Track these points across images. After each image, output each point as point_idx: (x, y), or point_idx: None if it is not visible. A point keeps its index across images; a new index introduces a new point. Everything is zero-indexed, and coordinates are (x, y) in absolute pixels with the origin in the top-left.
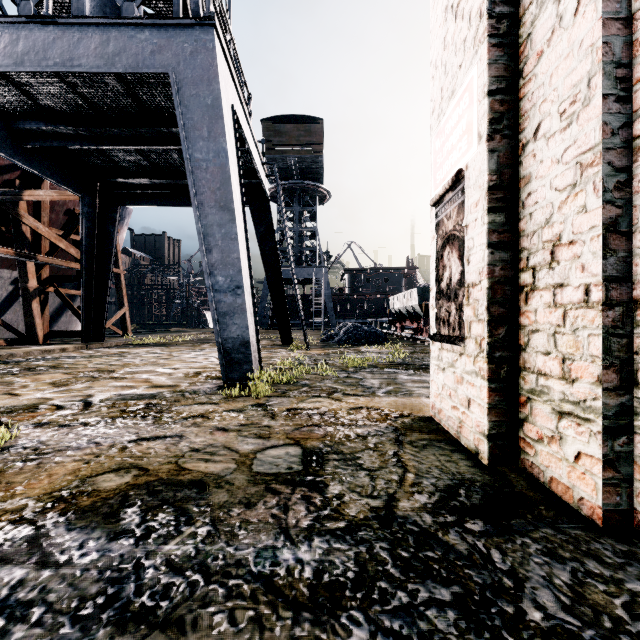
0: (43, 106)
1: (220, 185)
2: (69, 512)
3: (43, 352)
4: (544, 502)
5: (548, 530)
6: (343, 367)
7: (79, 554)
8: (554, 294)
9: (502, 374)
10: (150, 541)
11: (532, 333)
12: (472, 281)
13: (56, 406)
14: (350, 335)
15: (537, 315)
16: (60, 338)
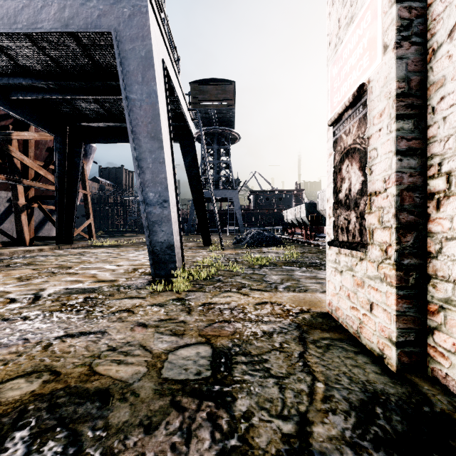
0: (22, 66)
1: (151, 119)
2: None
3: (25, 252)
4: None
5: None
6: (250, 265)
7: None
8: None
9: (410, 281)
10: None
11: (447, 240)
12: (375, 190)
13: (10, 299)
14: (255, 239)
15: (454, 222)
16: (44, 241)
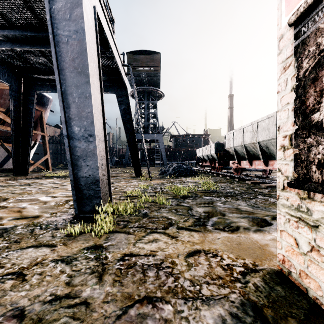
0: None
1: (78, 55)
2: None
3: None
4: None
5: None
6: (174, 195)
7: None
8: None
9: None
10: None
11: None
12: None
13: None
14: (176, 171)
15: None
16: (8, 172)
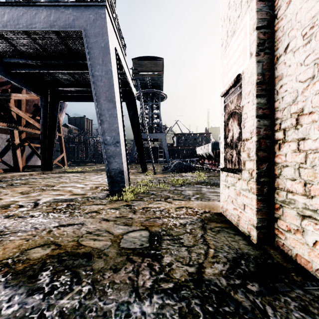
0: (19, 50)
1: (108, 88)
2: (8, 274)
3: (20, 176)
4: (293, 270)
5: (300, 291)
6: (173, 184)
7: (6, 306)
8: (298, 144)
9: (264, 191)
10: (52, 296)
11: (283, 167)
12: (246, 137)
13: (19, 205)
14: (177, 167)
15: (287, 157)
16: (31, 168)
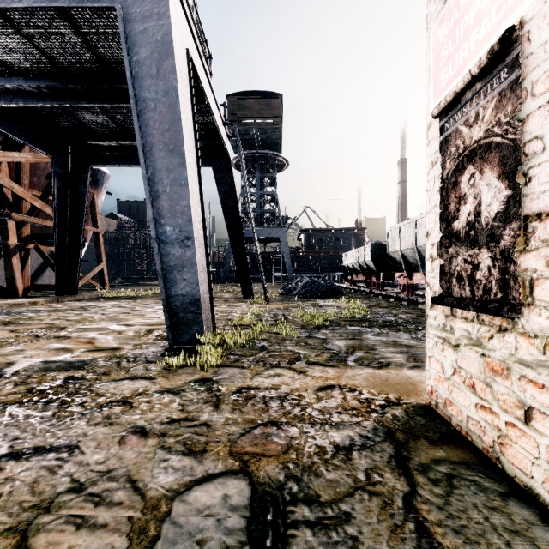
0: (4, 62)
1: (169, 126)
2: None
3: (12, 306)
4: None
5: None
6: (303, 324)
7: None
8: None
9: None
10: None
11: None
12: (539, 209)
13: None
14: (307, 289)
15: None
16: (43, 291)
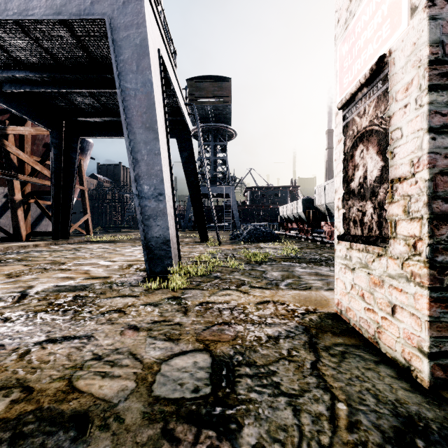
0: (15, 58)
1: (146, 109)
2: None
3: (20, 247)
4: None
5: None
6: (248, 260)
7: None
8: None
9: (446, 281)
10: None
11: None
12: (399, 175)
13: None
14: (251, 234)
15: None
16: (41, 236)
